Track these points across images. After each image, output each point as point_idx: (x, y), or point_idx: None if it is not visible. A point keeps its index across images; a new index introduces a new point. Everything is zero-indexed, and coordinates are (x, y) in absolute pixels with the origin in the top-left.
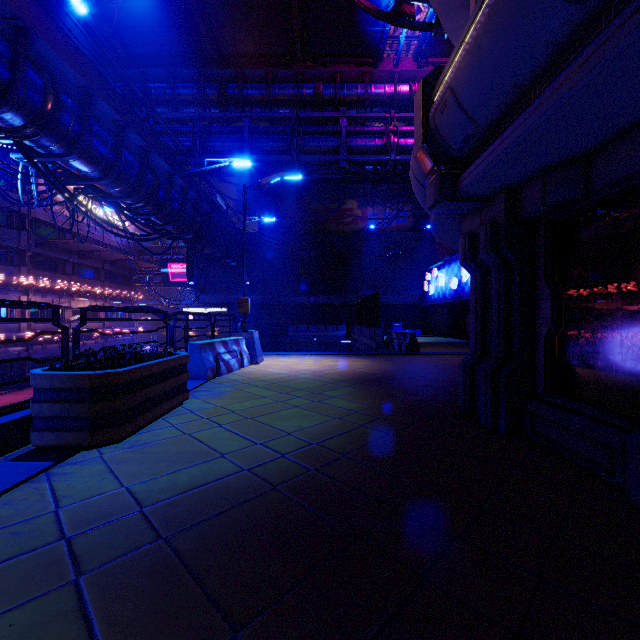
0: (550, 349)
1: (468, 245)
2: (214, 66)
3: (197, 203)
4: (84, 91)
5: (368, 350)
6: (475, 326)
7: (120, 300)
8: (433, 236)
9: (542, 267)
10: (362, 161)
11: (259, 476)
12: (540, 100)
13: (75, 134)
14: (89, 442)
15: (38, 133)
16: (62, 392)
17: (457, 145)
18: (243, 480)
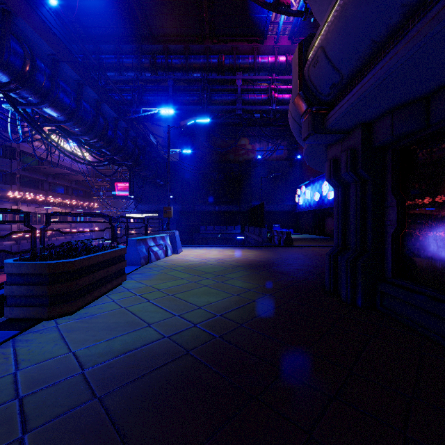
0: (396, 244)
1: (332, 167)
2: (147, 43)
3: (135, 140)
4: (53, 58)
5: (256, 243)
6: (337, 227)
7: (82, 208)
8: (302, 163)
9: (390, 182)
10: (252, 110)
11: (176, 342)
12: (395, 51)
13: (47, 89)
14: (48, 315)
15: (19, 88)
16: (27, 277)
17: (325, 91)
18: (164, 346)
